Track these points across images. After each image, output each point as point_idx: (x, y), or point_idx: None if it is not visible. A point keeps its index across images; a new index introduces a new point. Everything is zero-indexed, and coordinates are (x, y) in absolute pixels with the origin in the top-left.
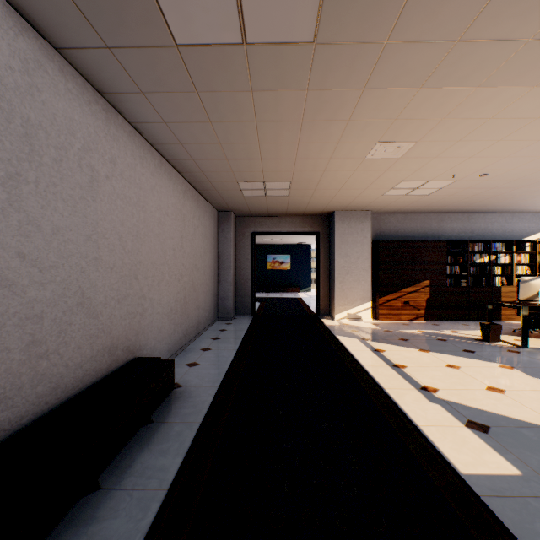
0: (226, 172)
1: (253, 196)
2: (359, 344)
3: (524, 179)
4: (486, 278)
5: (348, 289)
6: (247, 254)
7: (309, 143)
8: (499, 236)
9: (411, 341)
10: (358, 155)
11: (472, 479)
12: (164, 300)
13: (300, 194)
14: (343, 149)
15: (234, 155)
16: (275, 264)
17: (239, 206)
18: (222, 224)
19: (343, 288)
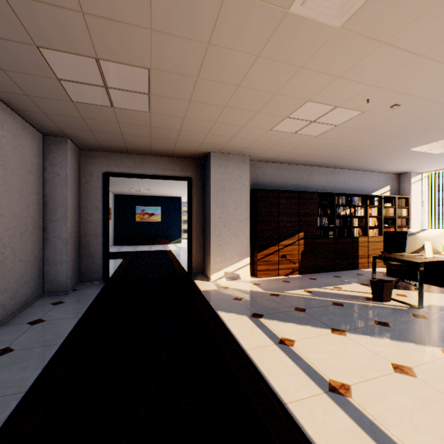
0: None
1: (90, 103)
2: (253, 330)
3: (419, 121)
4: (347, 229)
5: (226, 244)
6: (97, 200)
7: None
8: (354, 191)
9: (310, 311)
10: None
11: None
12: None
13: (168, 110)
14: None
15: None
16: (144, 216)
17: (75, 126)
18: (51, 155)
19: (220, 243)
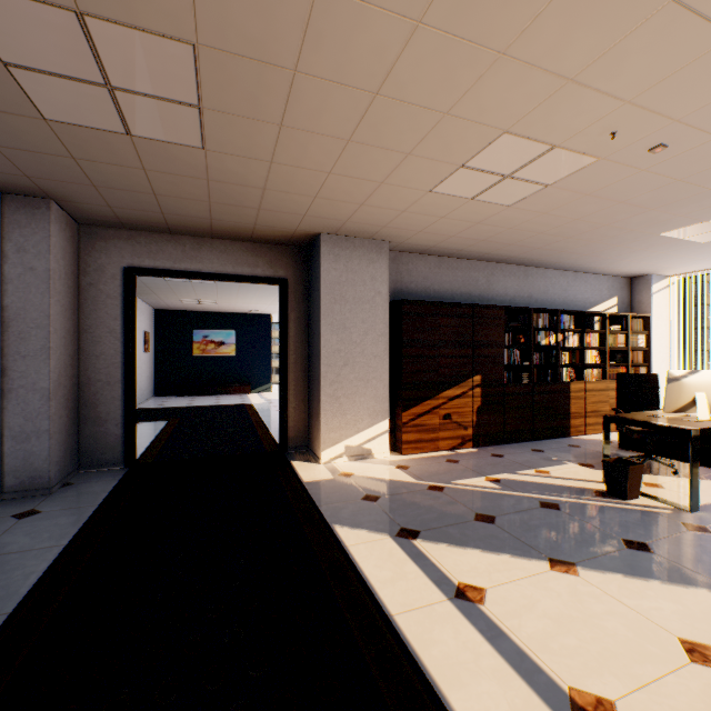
0: None
1: (82, 123)
2: (403, 566)
3: (690, 181)
4: (552, 369)
5: (348, 397)
6: (112, 319)
7: None
8: (561, 306)
9: (503, 522)
10: None
11: None
12: None
13: (239, 145)
14: None
15: None
16: (208, 346)
17: (60, 176)
18: (18, 231)
19: (338, 396)
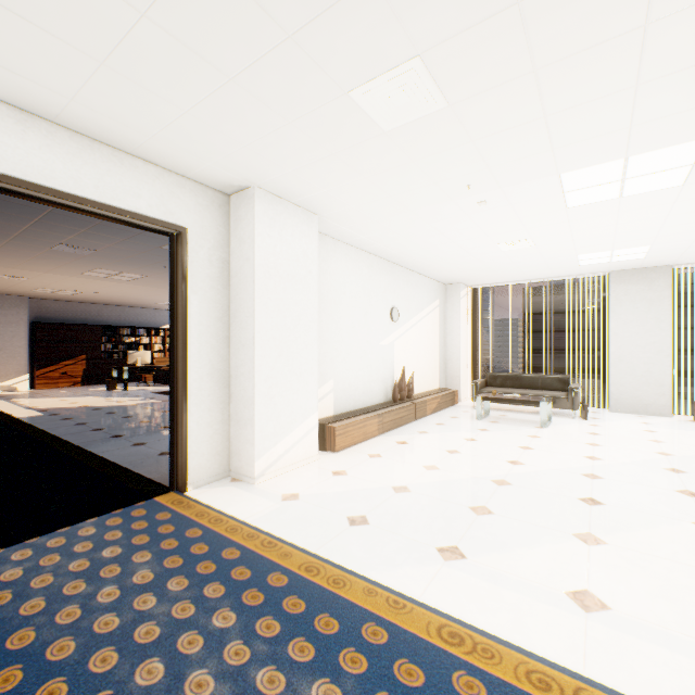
0: None
1: None
2: (0, 401)
3: (127, 297)
4: None
5: (3, 365)
6: None
7: None
8: (147, 324)
9: (52, 395)
10: None
11: (22, 418)
12: None
13: None
14: None
15: None
16: None
17: None
18: None
19: None
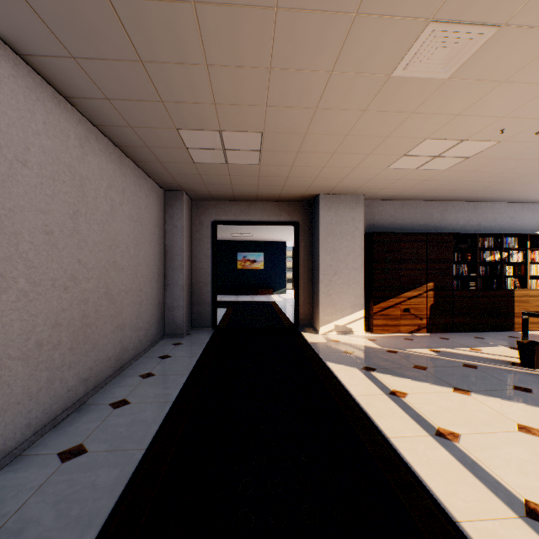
0: (151, 102)
1: (208, 162)
2: (363, 380)
3: None
4: (497, 279)
5: (336, 294)
6: (206, 249)
7: (297, 15)
8: (508, 230)
9: (432, 370)
10: (380, 66)
11: None
12: (13, 330)
13: (276, 161)
14: (360, 44)
15: (153, 48)
16: (246, 263)
17: (191, 181)
18: (170, 208)
19: (330, 293)
